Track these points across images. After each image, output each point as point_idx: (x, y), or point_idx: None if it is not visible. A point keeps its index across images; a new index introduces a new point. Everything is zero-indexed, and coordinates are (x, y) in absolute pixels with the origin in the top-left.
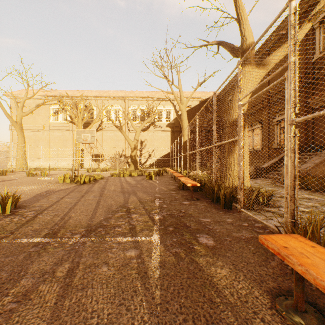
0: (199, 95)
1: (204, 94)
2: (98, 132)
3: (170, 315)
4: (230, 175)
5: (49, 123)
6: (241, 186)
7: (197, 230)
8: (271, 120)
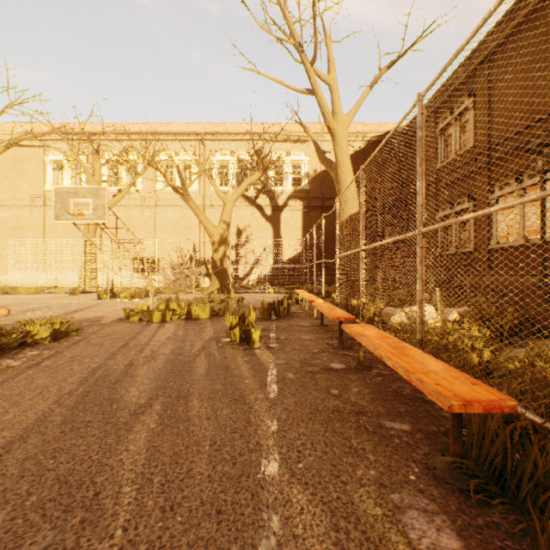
0: (365, 128)
1: (375, 127)
2: (146, 210)
3: None
4: None
5: (44, 191)
6: None
7: None
8: None
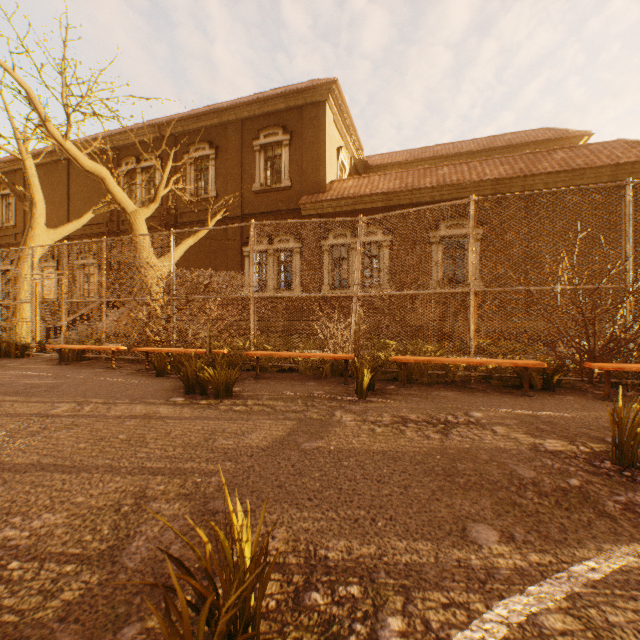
0: None
1: None
2: None
3: (14, 370)
4: (18, 333)
5: None
6: (35, 337)
7: (3, 364)
8: (73, 260)
